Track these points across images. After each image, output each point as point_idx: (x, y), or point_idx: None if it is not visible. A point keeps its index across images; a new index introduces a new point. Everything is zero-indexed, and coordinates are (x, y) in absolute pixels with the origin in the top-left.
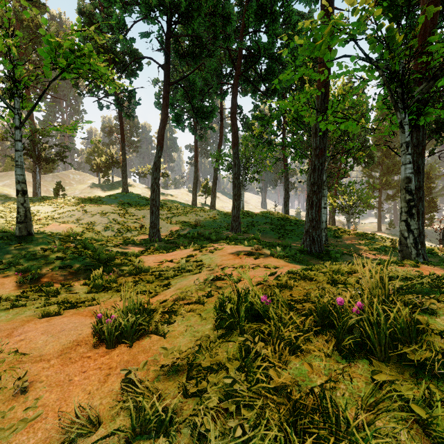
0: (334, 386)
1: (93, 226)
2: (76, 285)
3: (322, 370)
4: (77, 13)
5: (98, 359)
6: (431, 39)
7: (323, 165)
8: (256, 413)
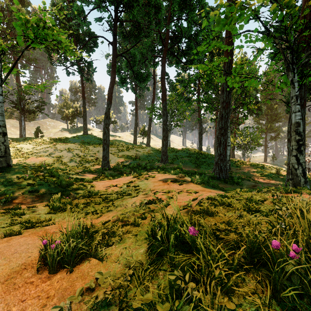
0: None
1: (61, 159)
2: (40, 206)
3: None
4: (50, 6)
5: (40, 285)
6: None
7: (228, 114)
8: None
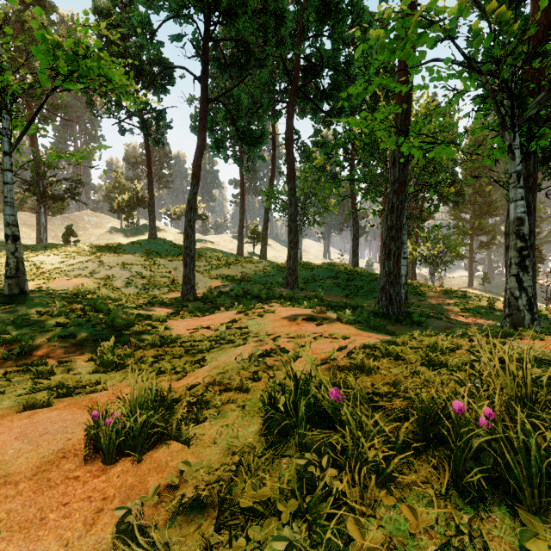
0: None
1: (111, 281)
2: (79, 361)
3: (435, 526)
4: (92, 13)
5: (90, 482)
6: None
7: (403, 203)
8: None
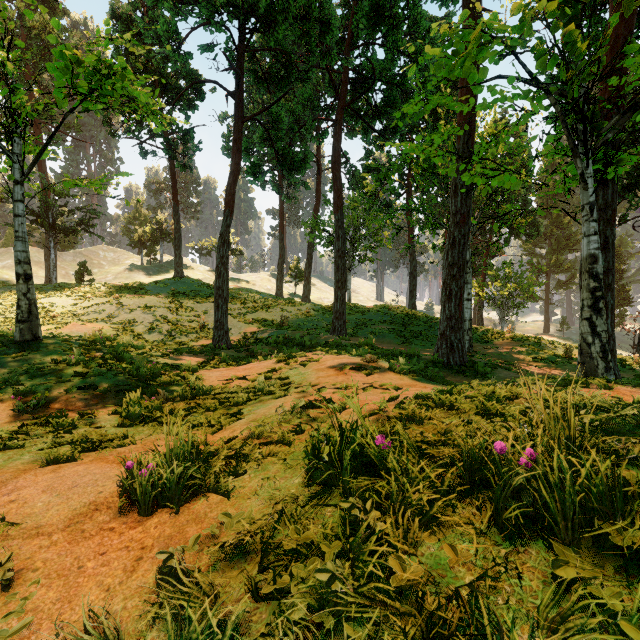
0: (492, 586)
1: (132, 326)
2: (102, 414)
3: (473, 560)
4: (109, 17)
5: (126, 533)
6: (629, 49)
7: (466, 237)
8: (367, 634)
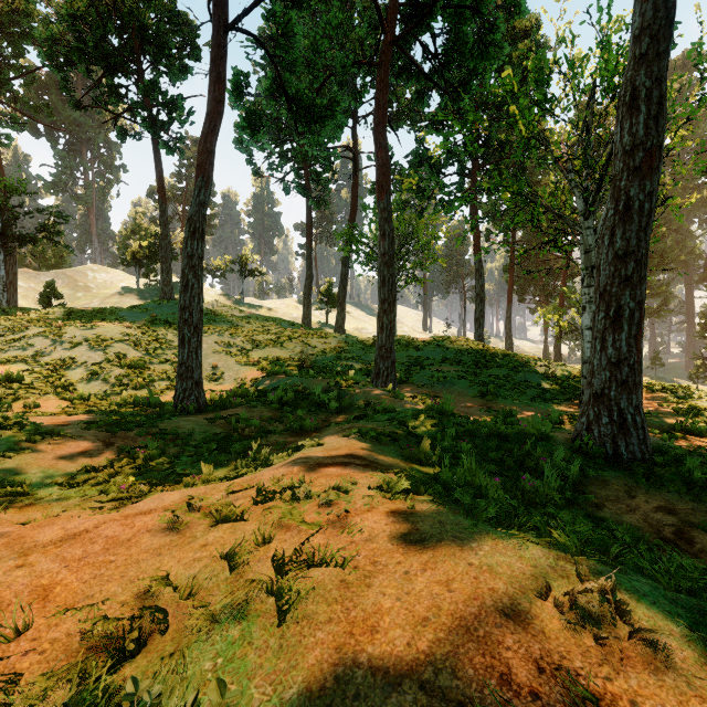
0: None
1: (65, 370)
2: None
3: None
4: None
5: None
6: None
7: (654, 199)
8: None
